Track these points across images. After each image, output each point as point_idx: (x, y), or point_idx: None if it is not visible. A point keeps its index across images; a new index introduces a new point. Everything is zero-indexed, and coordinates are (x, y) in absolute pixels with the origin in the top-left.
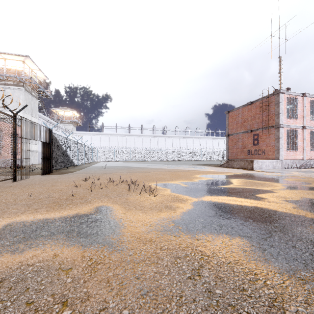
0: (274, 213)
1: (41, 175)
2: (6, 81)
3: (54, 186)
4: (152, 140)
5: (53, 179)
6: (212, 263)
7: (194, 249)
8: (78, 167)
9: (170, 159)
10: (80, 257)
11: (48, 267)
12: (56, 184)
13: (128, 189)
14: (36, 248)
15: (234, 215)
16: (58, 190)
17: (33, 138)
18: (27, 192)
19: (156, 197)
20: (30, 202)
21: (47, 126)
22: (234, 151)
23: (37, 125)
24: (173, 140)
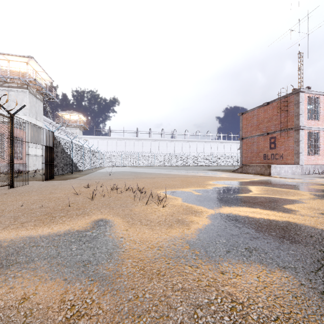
0: (314, 231)
1: (42, 181)
2: (10, 83)
3: (52, 194)
4: (161, 144)
5: (54, 185)
6: (250, 319)
7: (220, 291)
8: (83, 172)
9: (180, 164)
10: (57, 303)
11: (7, 322)
12: (55, 191)
13: (133, 198)
14: (2, 284)
15: (263, 234)
16: (55, 199)
17: (33, 141)
18: (20, 201)
19: (166, 208)
20: (18, 214)
21: (49, 129)
22: (249, 156)
23: (37, 128)
24: (183, 144)
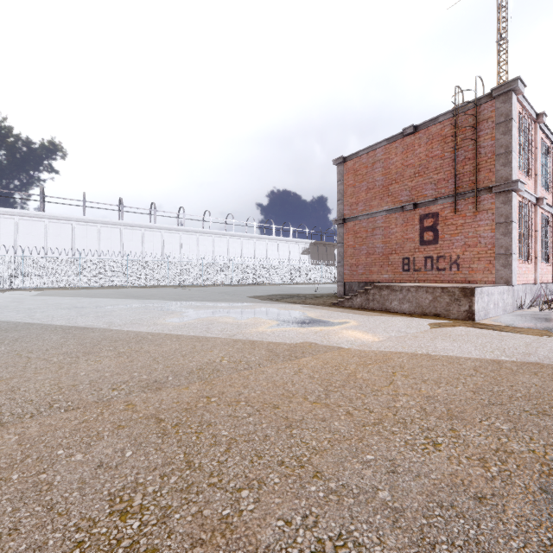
0: None
1: None
2: None
3: None
4: (149, 236)
5: None
6: None
7: None
8: None
9: (193, 282)
10: None
11: None
12: None
13: None
14: None
15: None
16: None
17: None
18: None
19: None
20: None
21: None
22: (362, 262)
23: None
24: (199, 240)
